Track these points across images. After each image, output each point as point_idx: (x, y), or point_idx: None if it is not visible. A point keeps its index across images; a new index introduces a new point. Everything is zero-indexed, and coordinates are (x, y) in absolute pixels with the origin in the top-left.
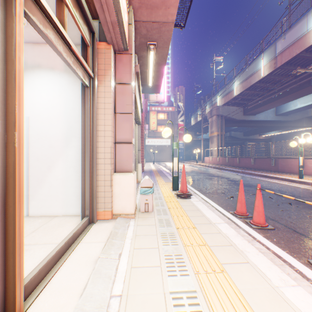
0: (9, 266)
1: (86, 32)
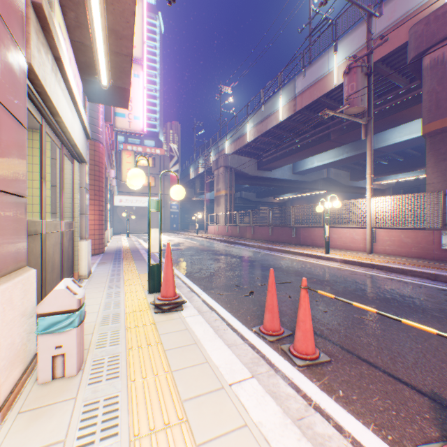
0: None
1: None
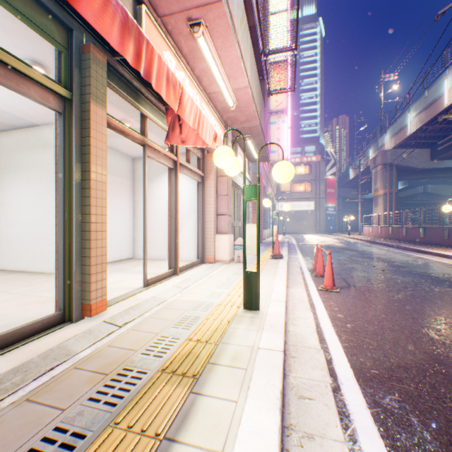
0: (176, 257)
1: (199, 153)
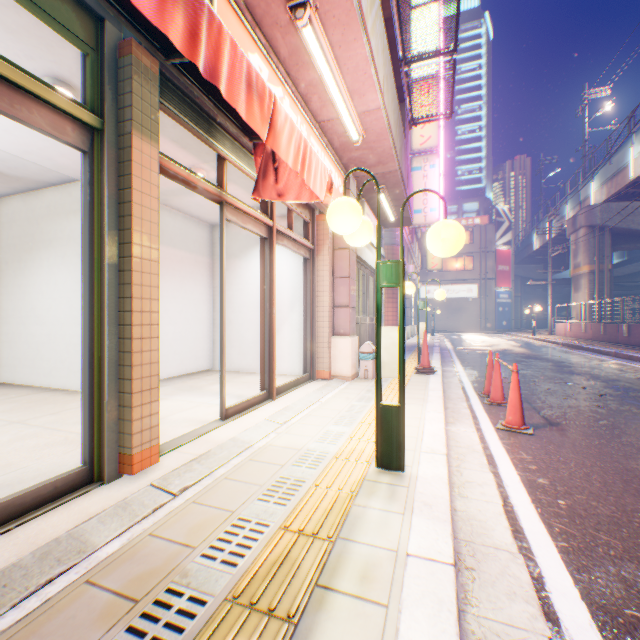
0: (271, 372)
1: (307, 215)
